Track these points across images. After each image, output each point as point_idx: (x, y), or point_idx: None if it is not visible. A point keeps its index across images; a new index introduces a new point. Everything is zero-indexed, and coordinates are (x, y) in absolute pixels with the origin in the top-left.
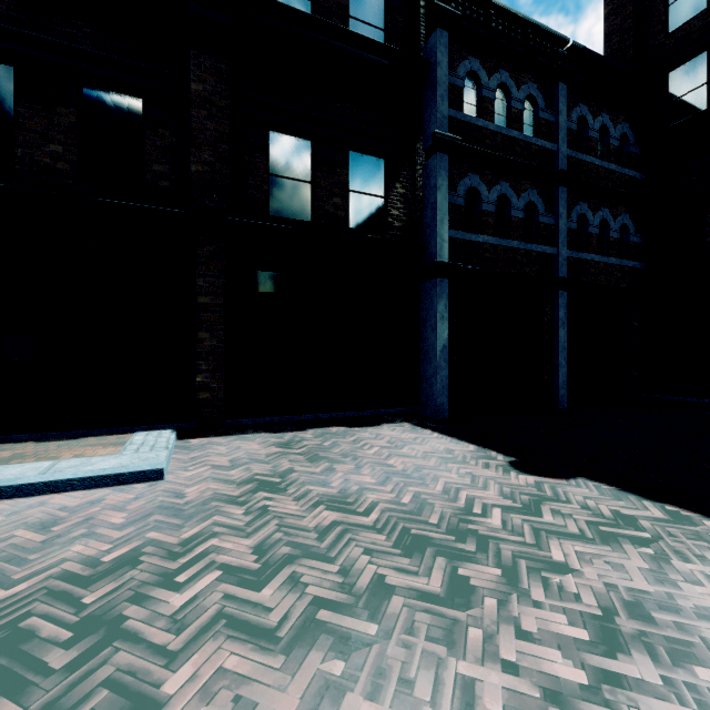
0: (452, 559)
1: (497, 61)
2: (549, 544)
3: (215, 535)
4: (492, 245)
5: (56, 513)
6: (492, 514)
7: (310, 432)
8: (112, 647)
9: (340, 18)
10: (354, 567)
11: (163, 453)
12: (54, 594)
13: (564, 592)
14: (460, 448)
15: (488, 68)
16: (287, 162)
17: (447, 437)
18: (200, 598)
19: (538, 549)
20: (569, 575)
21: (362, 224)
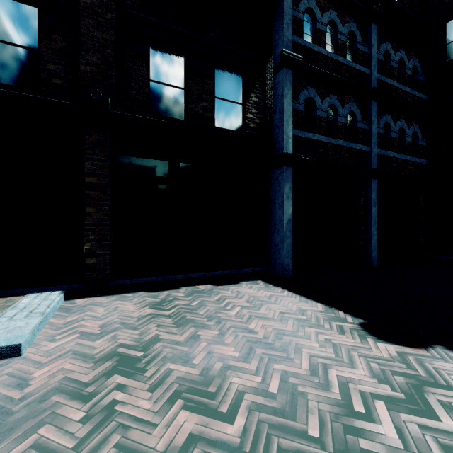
0: None
1: (328, 3)
2: None
3: None
4: (324, 143)
5: None
6: (377, 413)
7: (181, 290)
8: None
9: None
10: None
11: (35, 320)
12: None
13: None
14: (311, 308)
15: (321, 7)
16: (165, 71)
17: (296, 295)
18: None
19: None
20: None
21: (225, 124)
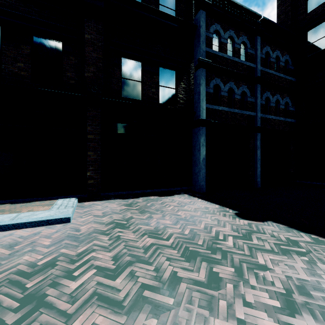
0: (209, 263)
1: (228, 25)
2: (257, 255)
3: (94, 250)
4: (225, 111)
5: (17, 239)
6: (228, 239)
7: (140, 198)
8: (39, 311)
9: (155, 5)
10: (161, 267)
11: (71, 209)
12: (12, 282)
13: (266, 281)
14: (212, 206)
15: (224, 28)
16: (130, 72)
17: (205, 201)
18: (85, 284)
19: (251, 258)
20: (268, 271)
21: (165, 101)
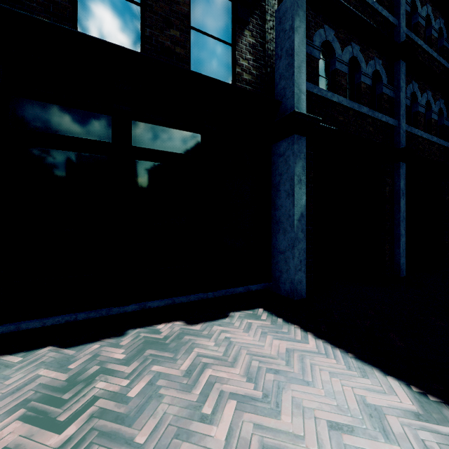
0: None
1: None
2: None
3: None
4: (344, 108)
5: None
6: None
7: (126, 339)
8: None
9: None
10: None
11: None
12: None
13: None
14: (386, 399)
15: None
16: None
17: (333, 349)
18: None
19: None
20: None
21: (206, 71)
